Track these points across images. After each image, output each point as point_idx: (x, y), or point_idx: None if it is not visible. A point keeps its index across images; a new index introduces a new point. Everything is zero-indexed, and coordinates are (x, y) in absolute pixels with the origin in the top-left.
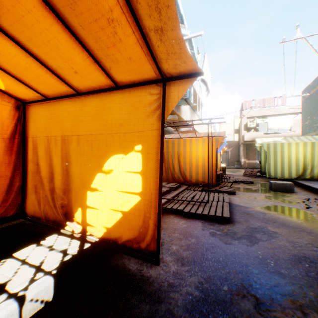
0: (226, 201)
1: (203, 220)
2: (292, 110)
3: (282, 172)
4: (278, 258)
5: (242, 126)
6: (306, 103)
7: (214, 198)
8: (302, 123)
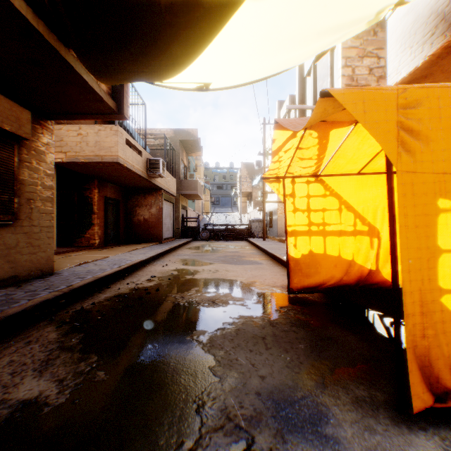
0: None
1: None
2: None
3: None
4: None
5: None
6: None
7: None
8: None
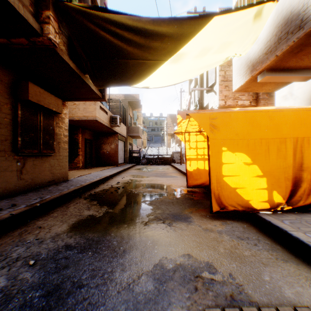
0: None
1: None
2: None
3: None
4: (141, 248)
5: None
6: None
7: None
8: None
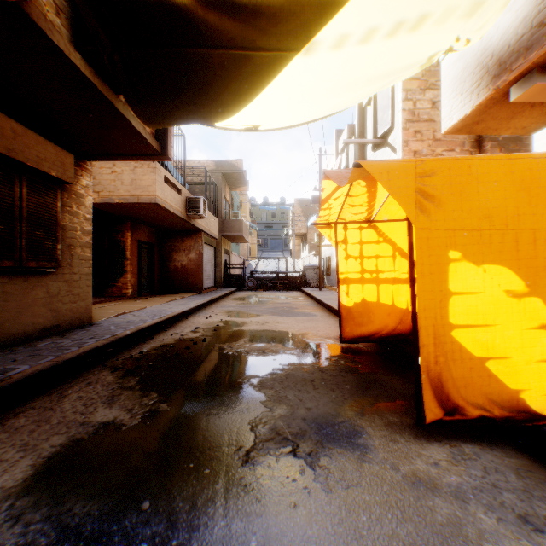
0: None
1: None
2: None
3: None
4: None
5: None
6: None
7: None
8: None
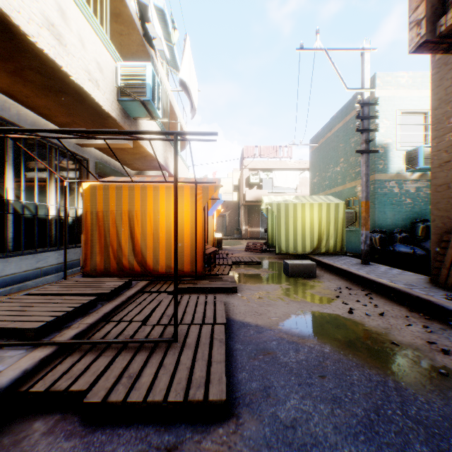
0: (220, 322)
1: (150, 425)
2: (299, 165)
3: (296, 245)
4: None
5: (243, 180)
6: (316, 155)
7: (195, 312)
8: (311, 181)
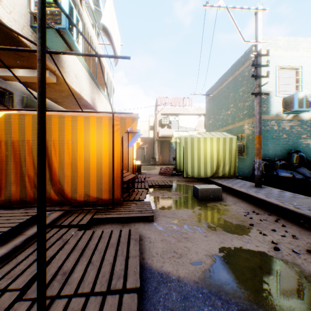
0: (132, 286)
1: None
2: (197, 111)
3: (199, 170)
4: None
5: (157, 122)
6: (211, 103)
7: (103, 262)
8: (207, 122)
